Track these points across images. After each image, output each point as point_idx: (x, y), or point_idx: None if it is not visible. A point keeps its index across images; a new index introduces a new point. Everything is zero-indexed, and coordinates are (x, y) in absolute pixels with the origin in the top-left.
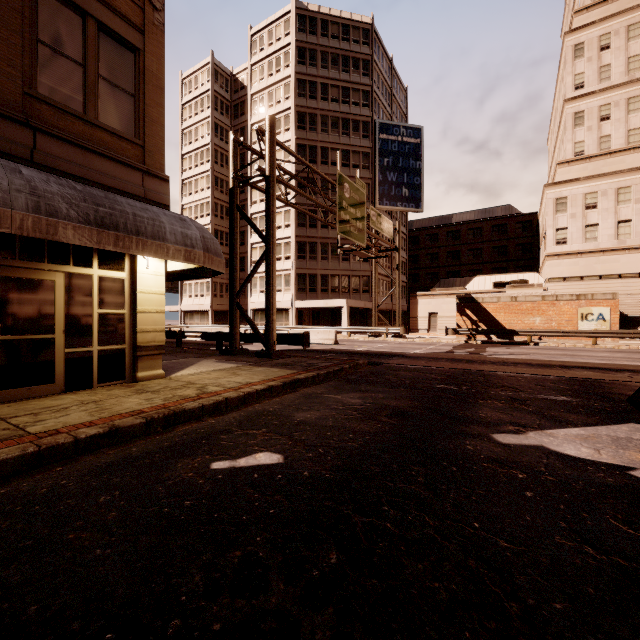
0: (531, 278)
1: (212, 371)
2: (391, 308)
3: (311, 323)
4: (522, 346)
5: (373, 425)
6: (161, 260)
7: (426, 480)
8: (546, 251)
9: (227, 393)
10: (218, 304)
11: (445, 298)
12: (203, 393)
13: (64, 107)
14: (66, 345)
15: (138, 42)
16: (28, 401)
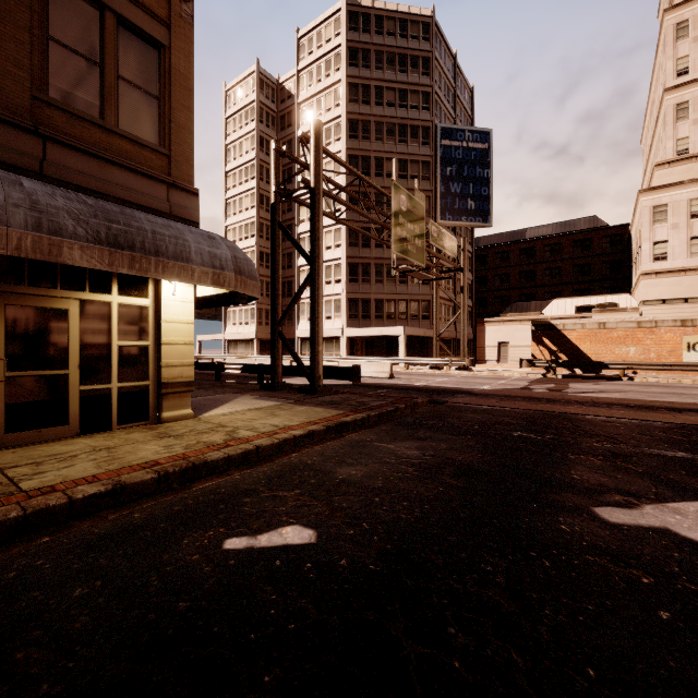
0: (622, 301)
1: (248, 410)
2: (454, 336)
3: (364, 353)
4: (613, 381)
5: (434, 488)
6: (189, 285)
7: (508, 581)
8: (641, 269)
9: (259, 440)
10: (263, 332)
11: (518, 325)
12: (232, 439)
13: (78, 112)
14: (81, 382)
15: (163, 37)
16: (37, 446)
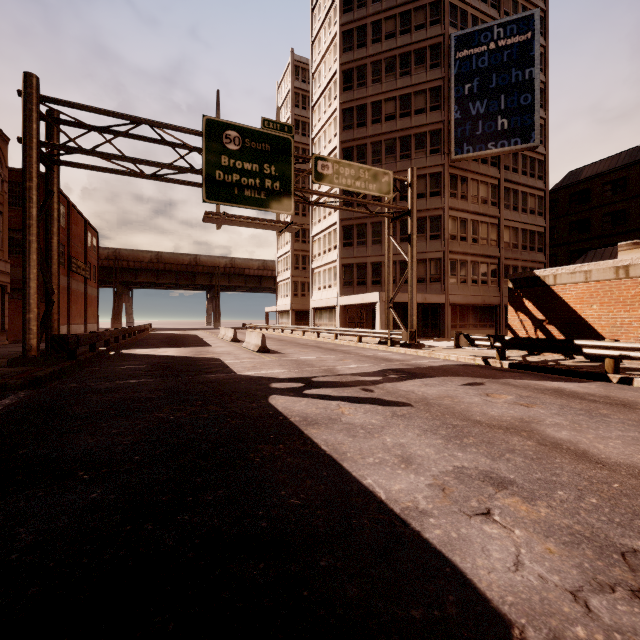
0: None
1: None
2: (498, 302)
3: (370, 324)
4: (554, 381)
5: None
6: None
7: None
8: None
9: None
10: (299, 304)
11: None
12: None
13: None
14: None
15: None
16: None
